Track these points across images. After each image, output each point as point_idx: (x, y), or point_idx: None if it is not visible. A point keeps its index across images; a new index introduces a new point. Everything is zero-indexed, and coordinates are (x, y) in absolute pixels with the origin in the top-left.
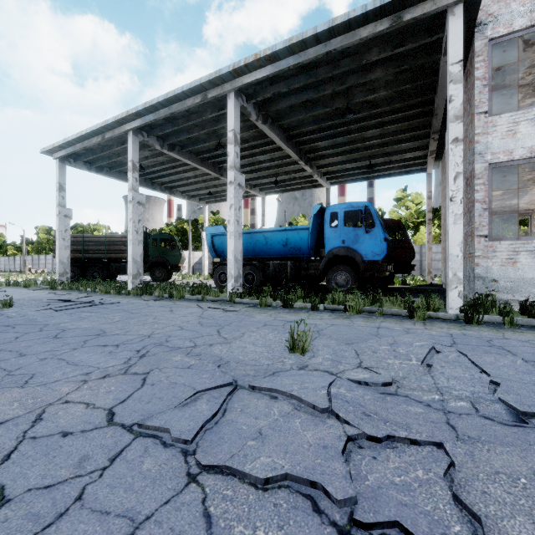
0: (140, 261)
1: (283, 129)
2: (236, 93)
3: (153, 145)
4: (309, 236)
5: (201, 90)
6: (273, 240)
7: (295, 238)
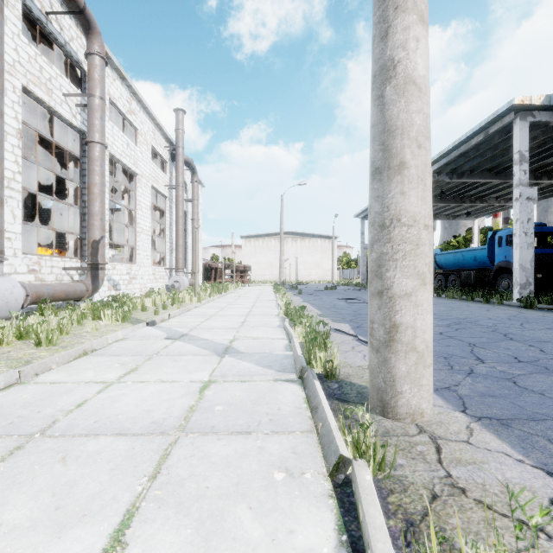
0: None
1: (489, 169)
2: None
3: None
4: (486, 253)
5: None
6: (467, 257)
7: (479, 255)
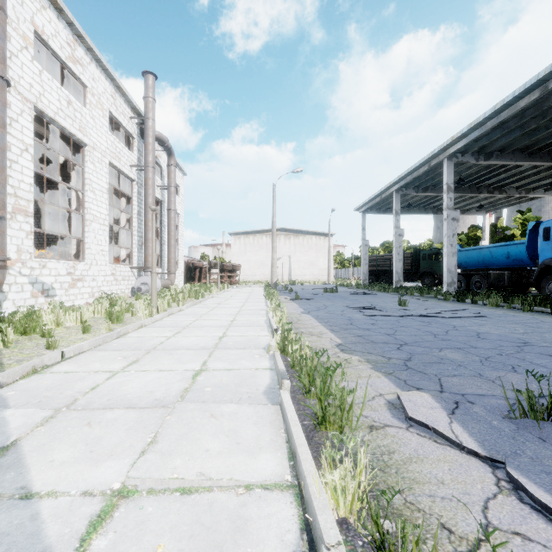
0: (400, 272)
1: (521, 149)
2: (449, 157)
3: (410, 193)
4: (525, 249)
5: (427, 162)
6: (497, 254)
7: (514, 252)
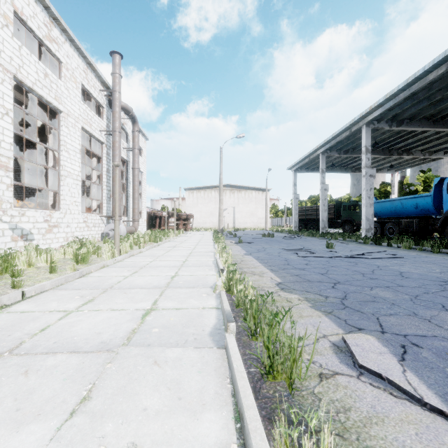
0: (325, 220)
1: (427, 117)
2: (367, 124)
3: (333, 155)
4: (431, 201)
5: (348, 128)
6: (407, 204)
7: (422, 203)
